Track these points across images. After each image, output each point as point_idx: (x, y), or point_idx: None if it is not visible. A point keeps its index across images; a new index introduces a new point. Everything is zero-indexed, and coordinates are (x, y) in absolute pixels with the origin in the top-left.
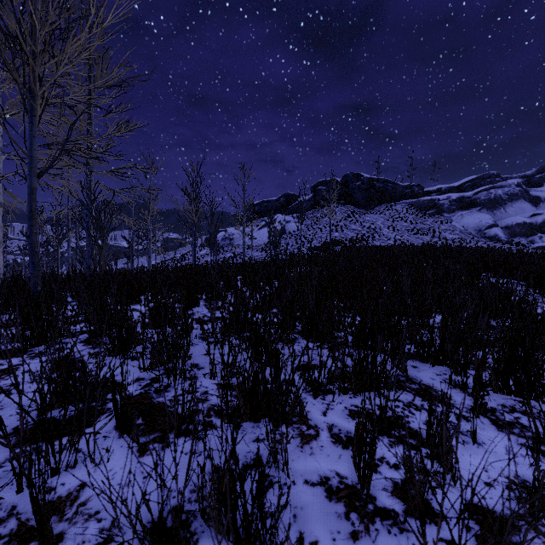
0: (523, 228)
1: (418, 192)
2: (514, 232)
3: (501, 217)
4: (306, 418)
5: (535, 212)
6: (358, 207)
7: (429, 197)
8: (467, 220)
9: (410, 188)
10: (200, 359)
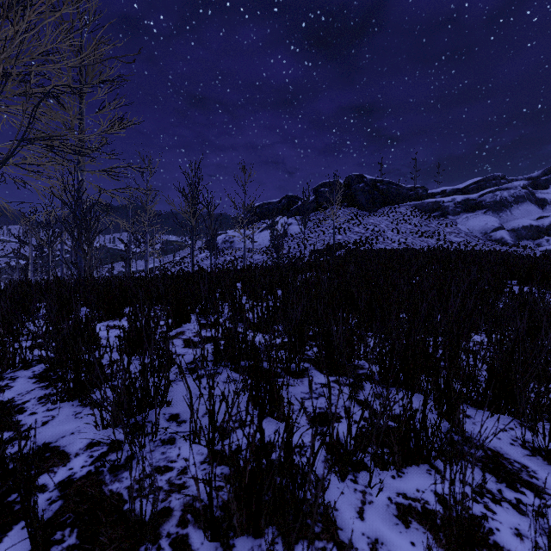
0: (529, 231)
1: (422, 194)
2: (521, 235)
3: (507, 220)
4: (333, 525)
5: (541, 215)
6: (361, 209)
7: (434, 199)
8: (472, 223)
9: (413, 190)
10: (183, 406)
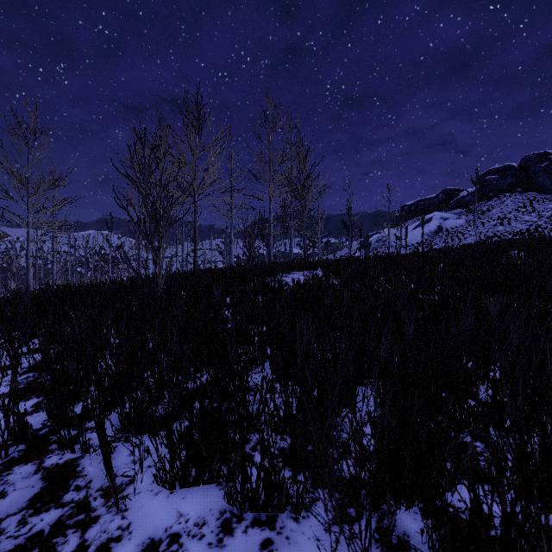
0: None
1: None
2: None
3: None
4: None
5: None
6: (542, 193)
7: None
8: None
9: None
10: None
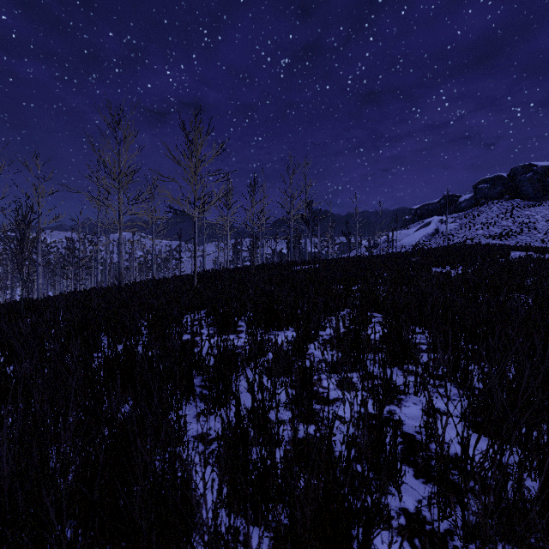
0: None
1: None
2: None
3: None
4: None
5: None
6: (526, 200)
7: None
8: None
9: None
10: None
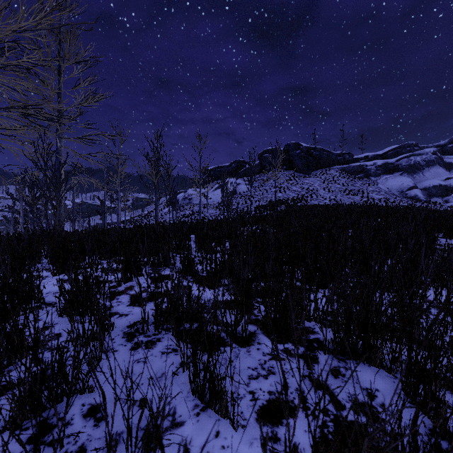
0: (439, 190)
1: (349, 159)
2: (431, 193)
3: (419, 180)
4: None
5: (448, 176)
6: (297, 171)
7: (358, 163)
8: (390, 183)
9: (341, 156)
10: (108, 391)
